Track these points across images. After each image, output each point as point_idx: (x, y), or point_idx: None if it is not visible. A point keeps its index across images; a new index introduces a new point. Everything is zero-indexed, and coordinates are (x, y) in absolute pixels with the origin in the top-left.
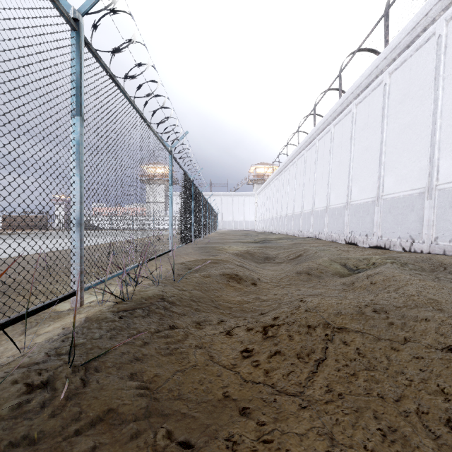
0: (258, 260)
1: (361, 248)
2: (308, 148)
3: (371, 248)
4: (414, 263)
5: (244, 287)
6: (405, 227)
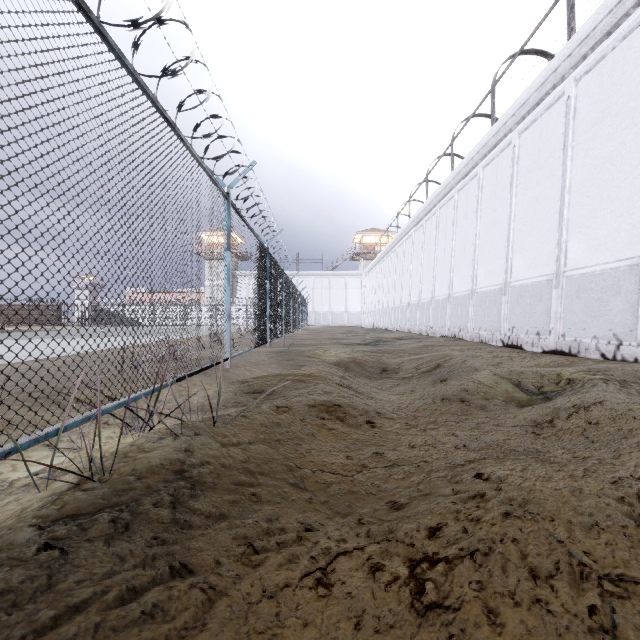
0: (372, 374)
1: (530, 354)
2: (442, 204)
3: (547, 353)
4: (637, 381)
5: (353, 430)
6: (606, 320)
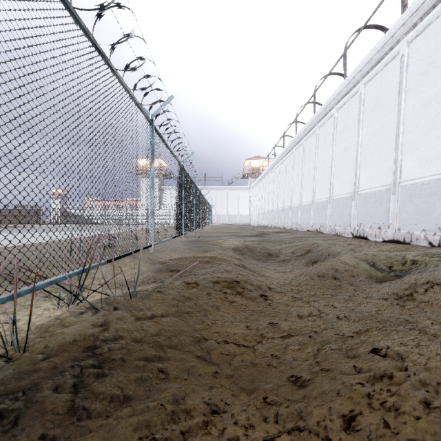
0: (260, 257)
1: (374, 243)
2: (307, 137)
3: (386, 242)
4: None
5: (250, 302)
6: (432, 217)
